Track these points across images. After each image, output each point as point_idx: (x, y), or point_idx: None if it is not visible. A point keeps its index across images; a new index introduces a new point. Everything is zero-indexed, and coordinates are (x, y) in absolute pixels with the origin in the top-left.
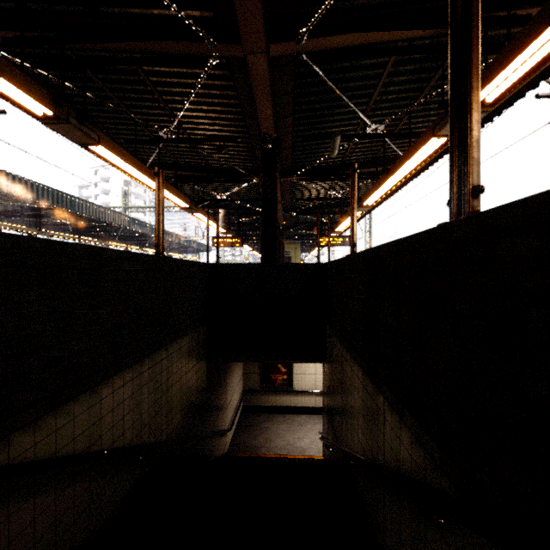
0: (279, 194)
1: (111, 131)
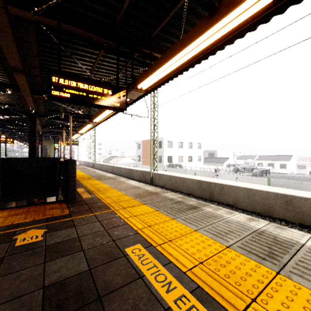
0: (39, 122)
1: None
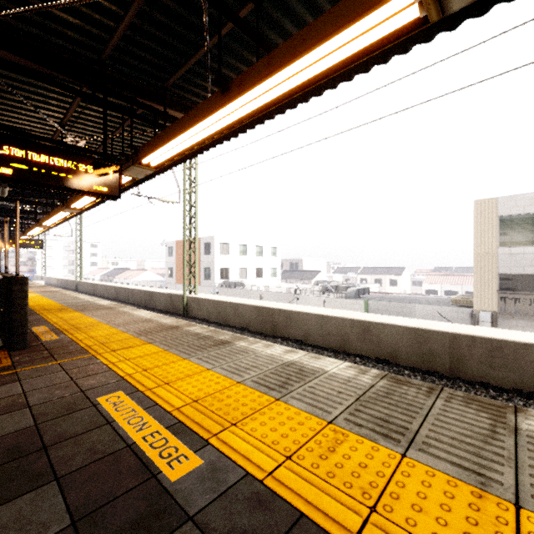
0: None
1: None
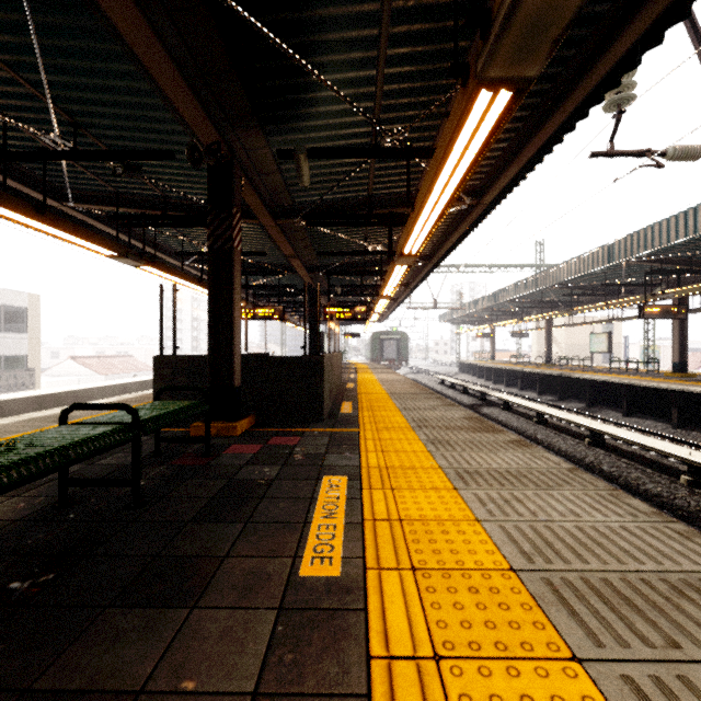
0: None
1: (568, 44)
